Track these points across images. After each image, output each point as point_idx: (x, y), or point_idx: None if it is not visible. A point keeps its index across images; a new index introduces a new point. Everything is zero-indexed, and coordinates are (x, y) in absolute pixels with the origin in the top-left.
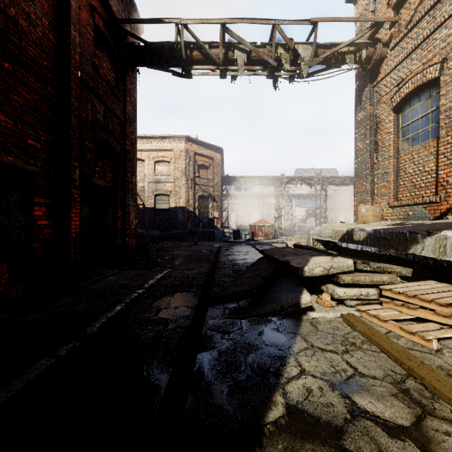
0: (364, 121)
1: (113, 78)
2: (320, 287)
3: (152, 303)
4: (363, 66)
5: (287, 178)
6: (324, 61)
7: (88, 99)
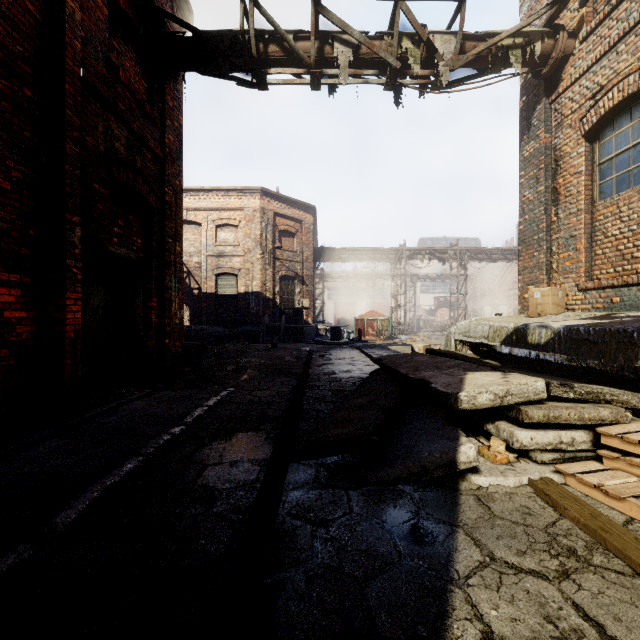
0: (536, 156)
1: (143, 88)
2: (484, 426)
3: (192, 454)
4: (535, 69)
5: (409, 250)
6: (474, 62)
7: (98, 116)
